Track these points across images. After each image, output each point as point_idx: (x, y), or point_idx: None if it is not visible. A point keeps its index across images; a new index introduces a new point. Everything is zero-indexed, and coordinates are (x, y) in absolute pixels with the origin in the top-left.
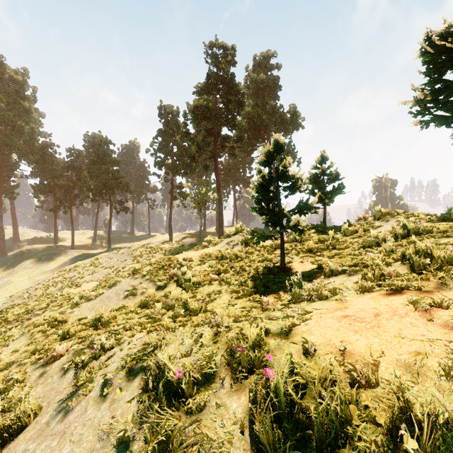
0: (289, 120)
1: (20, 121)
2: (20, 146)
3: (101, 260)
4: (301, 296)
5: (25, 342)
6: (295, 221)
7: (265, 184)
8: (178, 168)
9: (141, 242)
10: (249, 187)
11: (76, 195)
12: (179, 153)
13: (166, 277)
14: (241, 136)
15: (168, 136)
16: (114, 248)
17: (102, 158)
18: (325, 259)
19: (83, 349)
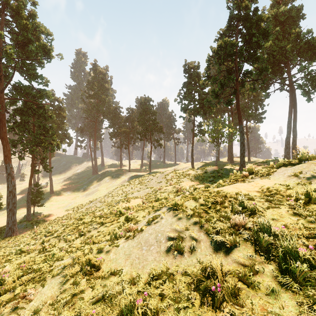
0: None
1: (103, 95)
2: (103, 110)
3: (145, 180)
4: None
5: (55, 290)
6: None
7: None
8: (199, 110)
9: (170, 168)
10: (261, 122)
11: (131, 137)
12: (200, 98)
13: (226, 227)
14: (265, 67)
15: (191, 86)
16: (153, 172)
17: (146, 111)
18: None
19: None
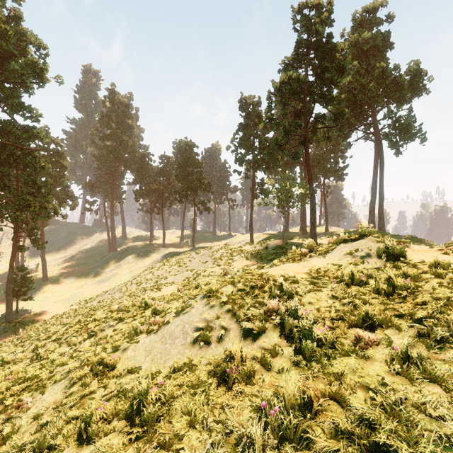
0: (406, 84)
1: (125, 136)
2: (125, 158)
3: (185, 259)
4: None
5: (59, 395)
6: None
7: None
8: (260, 163)
9: (222, 242)
10: (342, 180)
11: (167, 198)
12: (261, 146)
13: (259, 313)
14: (341, 111)
15: (249, 129)
16: (197, 248)
17: (187, 161)
18: None
19: None
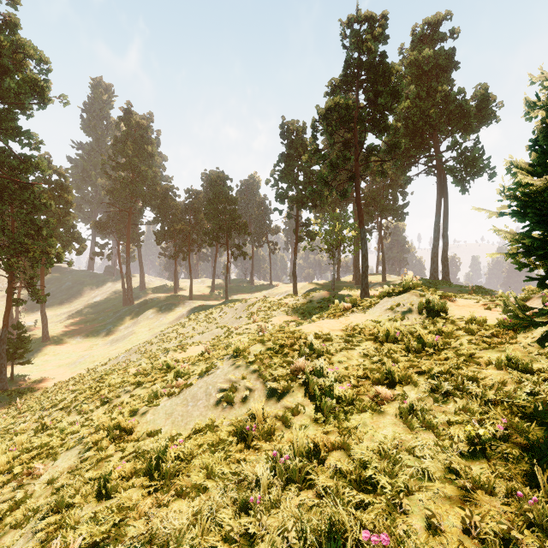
0: (473, 111)
1: (144, 166)
2: (144, 192)
3: (216, 314)
4: None
5: (73, 461)
6: None
7: None
8: (305, 200)
9: (260, 293)
10: (402, 220)
11: (194, 240)
12: (305, 180)
13: (286, 373)
14: (396, 142)
15: (292, 161)
16: (230, 300)
17: (219, 197)
18: None
19: None
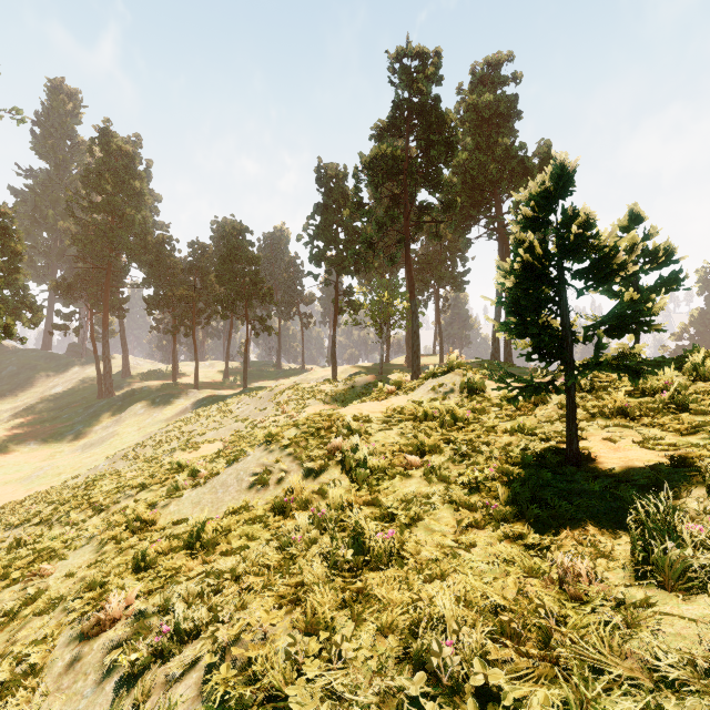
0: (536, 169)
1: (130, 208)
2: (129, 244)
3: (232, 406)
4: (688, 574)
5: (88, 556)
6: (622, 352)
7: (535, 266)
8: (346, 263)
9: (290, 379)
10: (462, 291)
11: (201, 310)
12: (347, 238)
13: (323, 453)
14: (451, 201)
15: (331, 214)
16: (251, 389)
17: (236, 254)
18: (669, 435)
19: (153, 614)
